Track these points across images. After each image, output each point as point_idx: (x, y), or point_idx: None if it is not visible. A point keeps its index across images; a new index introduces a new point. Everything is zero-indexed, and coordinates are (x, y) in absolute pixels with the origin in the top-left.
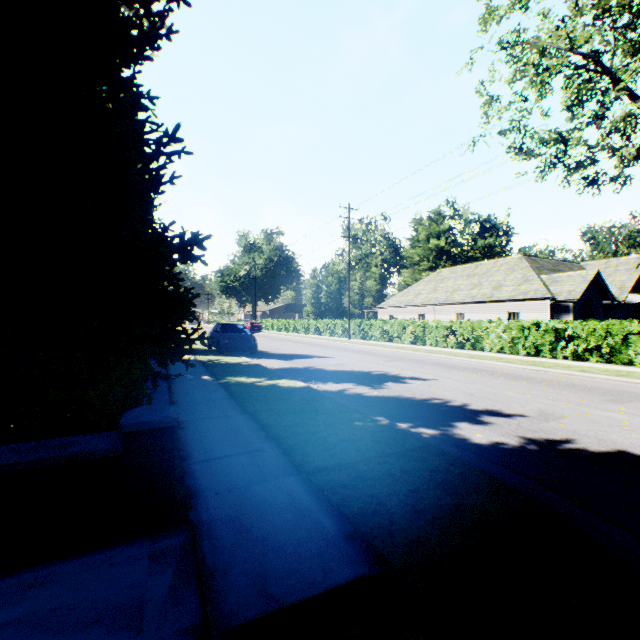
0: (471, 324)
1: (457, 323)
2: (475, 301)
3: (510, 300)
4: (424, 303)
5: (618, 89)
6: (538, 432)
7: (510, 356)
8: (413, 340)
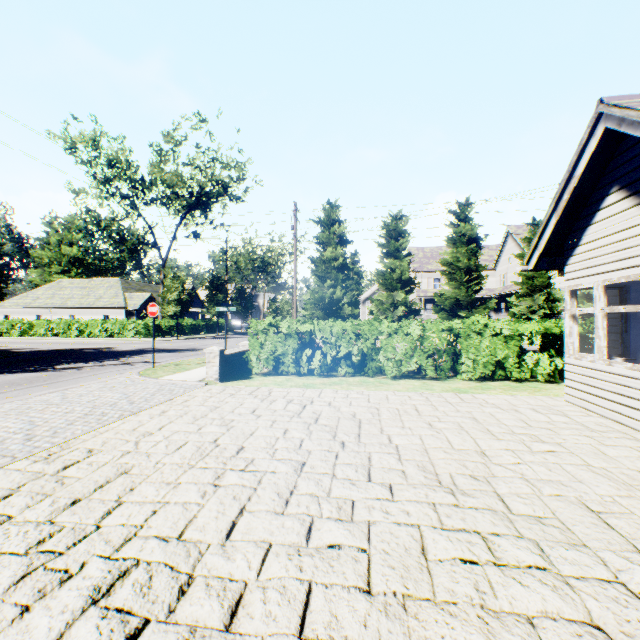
0: (63, 322)
1: (54, 322)
2: (83, 307)
3: (105, 307)
4: (43, 306)
5: (139, 216)
6: (38, 349)
7: (80, 338)
8: (21, 334)
